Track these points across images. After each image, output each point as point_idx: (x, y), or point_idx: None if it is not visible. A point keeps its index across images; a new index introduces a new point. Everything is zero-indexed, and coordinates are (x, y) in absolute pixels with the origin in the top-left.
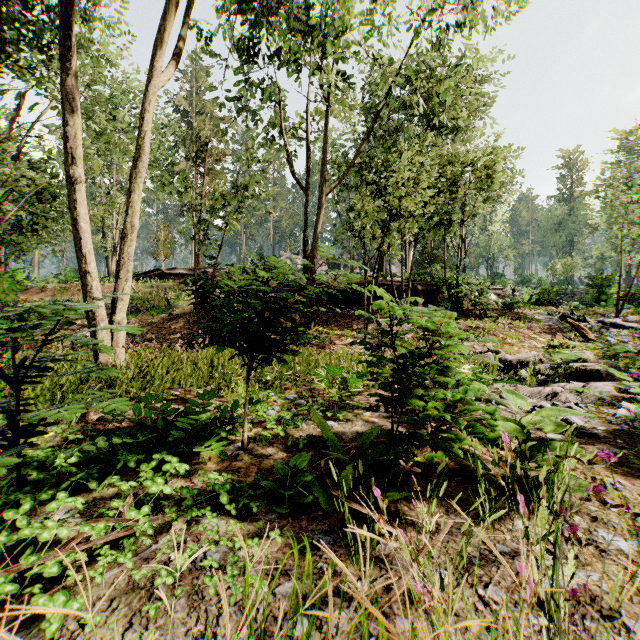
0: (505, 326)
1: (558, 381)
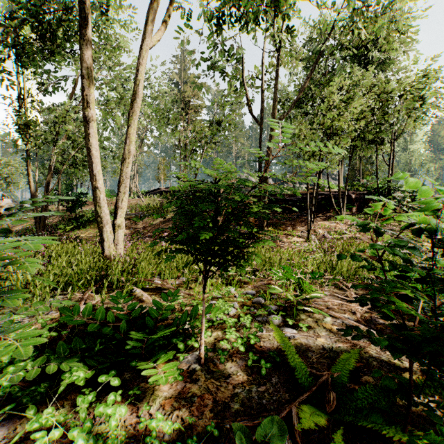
0: None
1: None
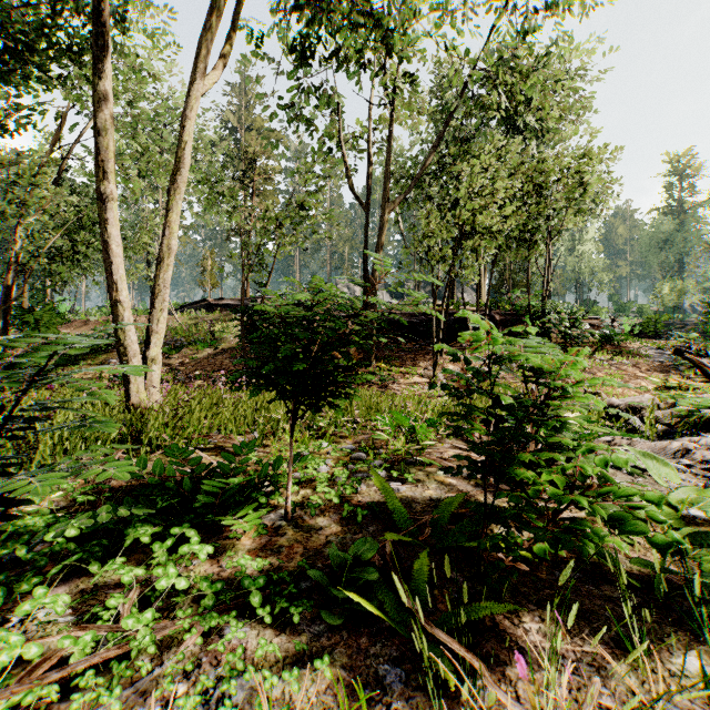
0: (604, 363)
1: (684, 433)
